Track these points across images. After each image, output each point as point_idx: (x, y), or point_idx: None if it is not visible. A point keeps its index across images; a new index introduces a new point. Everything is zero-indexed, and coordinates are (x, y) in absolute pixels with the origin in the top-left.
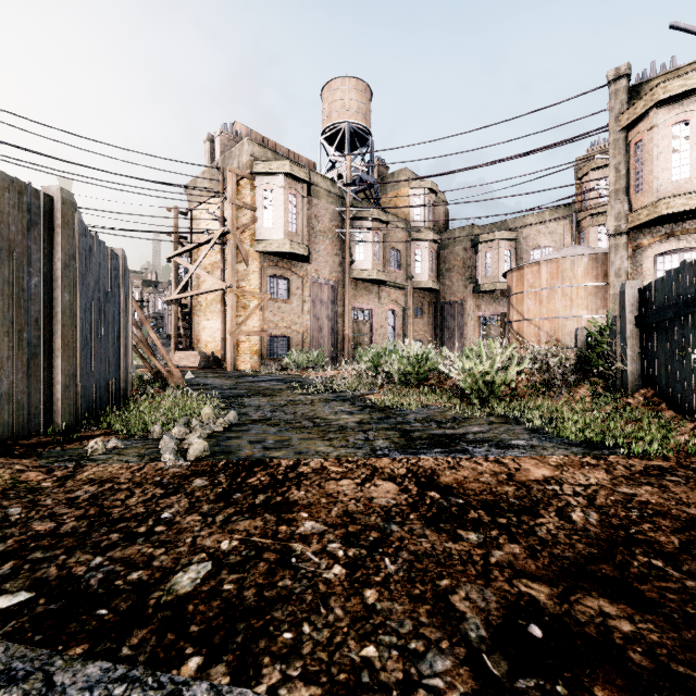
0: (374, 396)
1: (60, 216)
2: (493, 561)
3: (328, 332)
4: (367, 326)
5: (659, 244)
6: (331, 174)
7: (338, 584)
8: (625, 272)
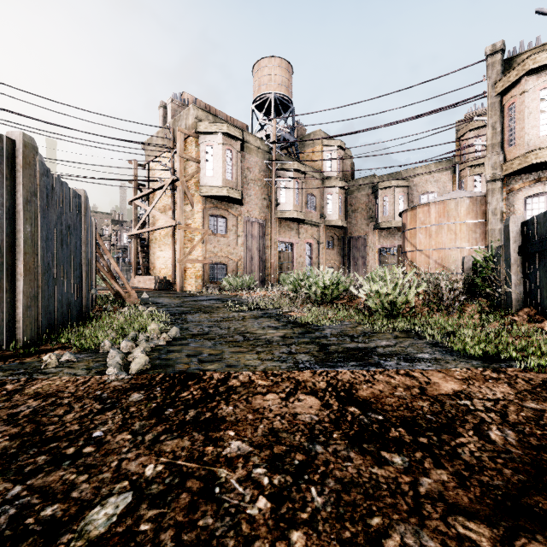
0: (295, 313)
1: (22, 158)
2: (422, 492)
3: (258, 260)
4: (289, 256)
5: (528, 188)
6: (260, 134)
7: (263, 523)
8: (500, 211)
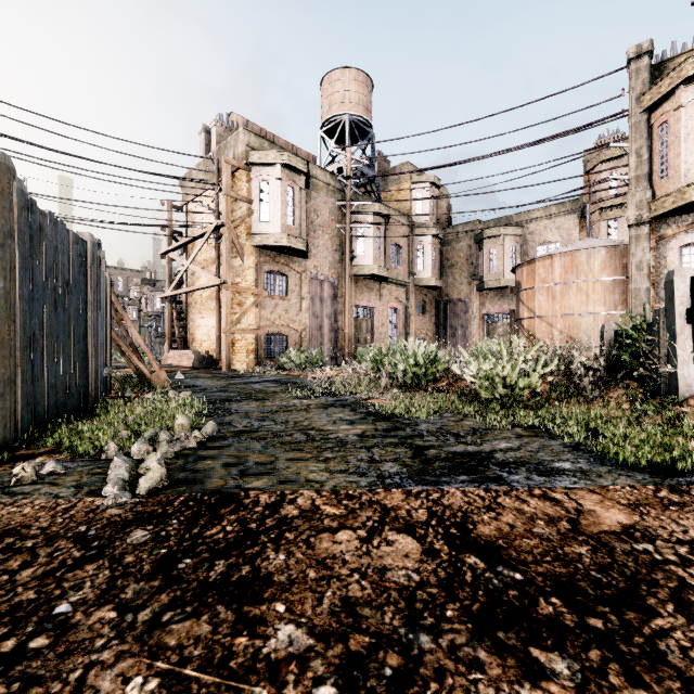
0: (377, 400)
1: None
2: None
3: (328, 330)
4: (367, 325)
5: (685, 234)
6: (330, 168)
7: None
8: (648, 265)
